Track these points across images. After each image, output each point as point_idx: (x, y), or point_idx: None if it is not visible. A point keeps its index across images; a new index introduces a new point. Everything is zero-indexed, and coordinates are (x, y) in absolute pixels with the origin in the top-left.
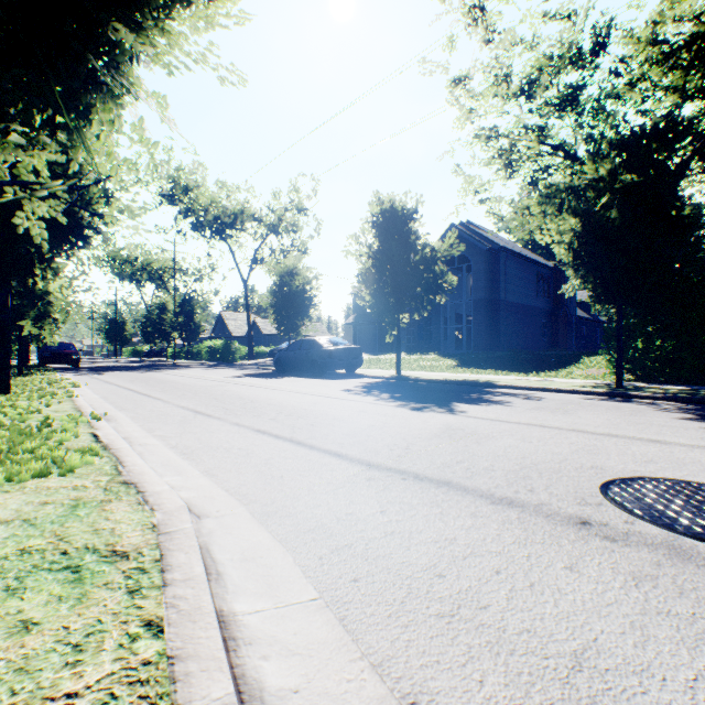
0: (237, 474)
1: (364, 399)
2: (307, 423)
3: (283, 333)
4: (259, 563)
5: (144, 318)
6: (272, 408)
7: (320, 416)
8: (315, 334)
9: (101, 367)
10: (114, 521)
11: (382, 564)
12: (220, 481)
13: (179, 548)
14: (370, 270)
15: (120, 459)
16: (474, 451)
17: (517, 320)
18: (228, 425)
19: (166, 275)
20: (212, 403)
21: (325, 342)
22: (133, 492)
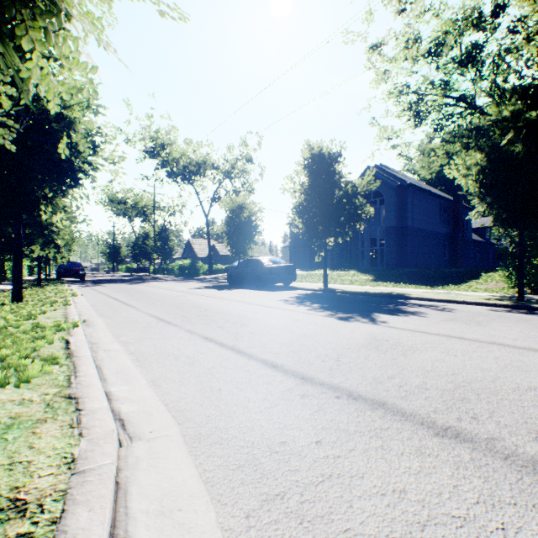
0: (179, 385)
1: (297, 309)
2: (249, 331)
3: (234, 254)
4: (176, 521)
5: (133, 244)
6: (221, 316)
7: (259, 325)
8: (260, 255)
9: (101, 280)
10: (35, 451)
11: (321, 533)
12: (162, 393)
13: (85, 499)
14: (302, 203)
15: (76, 369)
16: (402, 364)
17: (422, 242)
18: (182, 332)
19: (149, 212)
20: (173, 311)
21: (266, 261)
22: (71, 410)
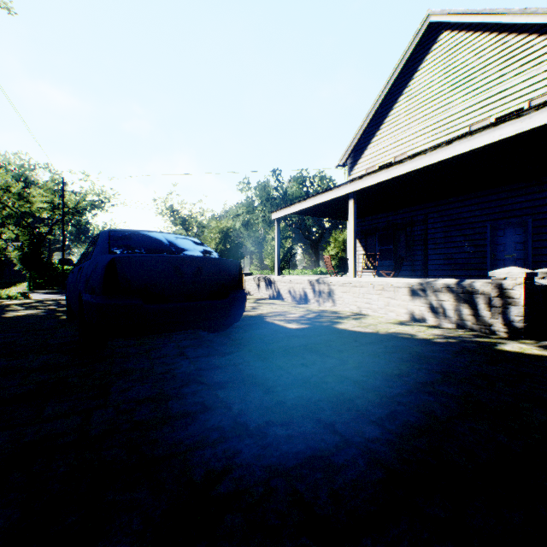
0: None
1: None
2: None
3: None
4: None
5: None
6: None
7: None
8: None
9: None
10: None
11: None
12: None
13: None
14: None
15: None
16: None
17: None
18: None
19: None
20: None
21: None
22: None
